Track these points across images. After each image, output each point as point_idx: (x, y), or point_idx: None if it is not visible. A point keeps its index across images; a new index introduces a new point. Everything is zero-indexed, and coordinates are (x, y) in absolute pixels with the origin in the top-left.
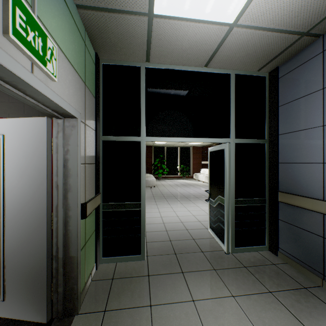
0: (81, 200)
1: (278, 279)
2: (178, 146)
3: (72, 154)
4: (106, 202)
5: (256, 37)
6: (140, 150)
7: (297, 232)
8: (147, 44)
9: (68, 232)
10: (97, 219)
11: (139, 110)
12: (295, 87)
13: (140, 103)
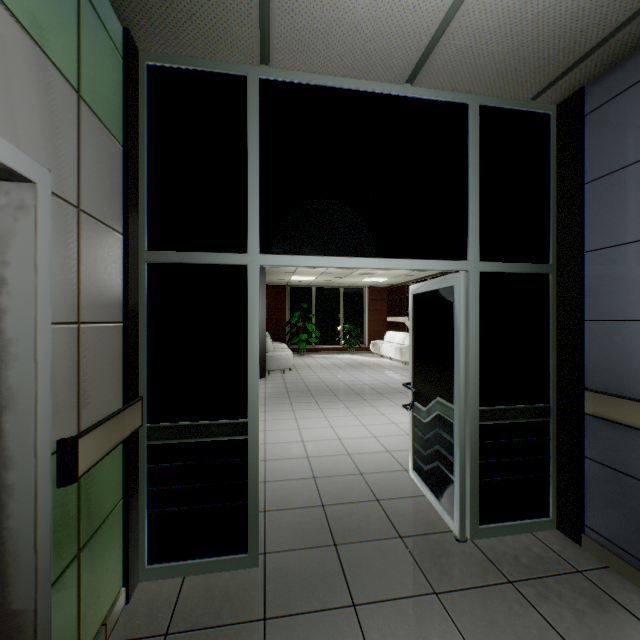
0: (58, 430)
1: (602, 623)
2: (339, 287)
3: (16, 292)
4: (156, 421)
5: None
6: (247, 287)
7: (638, 492)
8: (260, 4)
9: (2, 536)
10: (128, 469)
11: (243, 187)
12: (634, 131)
13: (246, 169)
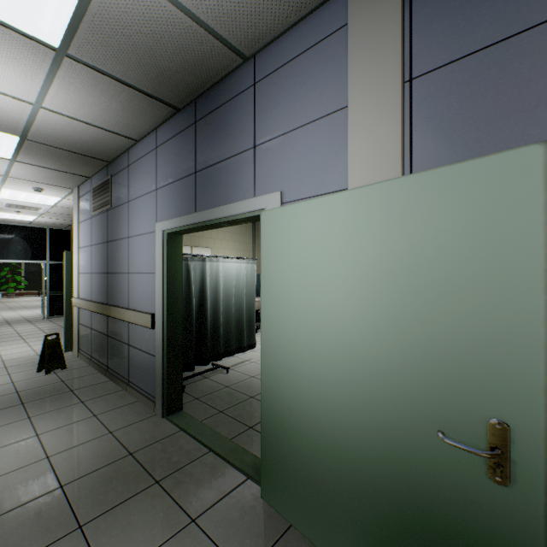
0: None
1: (62, 320)
2: None
3: None
4: None
5: (49, 223)
6: None
7: None
8: None
9: None
10: None
11: None
12: None
13: None
